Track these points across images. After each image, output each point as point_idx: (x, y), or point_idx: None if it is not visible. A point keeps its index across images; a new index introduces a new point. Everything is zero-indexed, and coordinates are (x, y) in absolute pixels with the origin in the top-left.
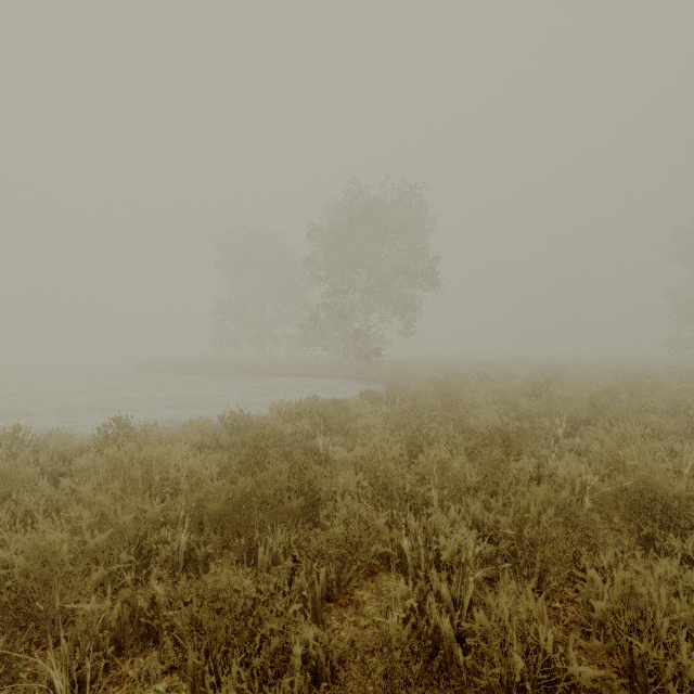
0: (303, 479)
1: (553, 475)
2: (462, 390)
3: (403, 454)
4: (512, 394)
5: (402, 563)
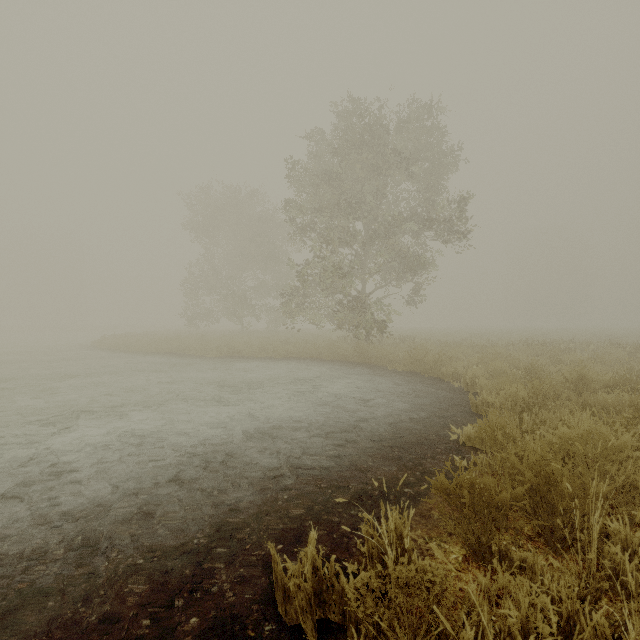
0: None
1: None
2: None
3: None
4: None
5: None
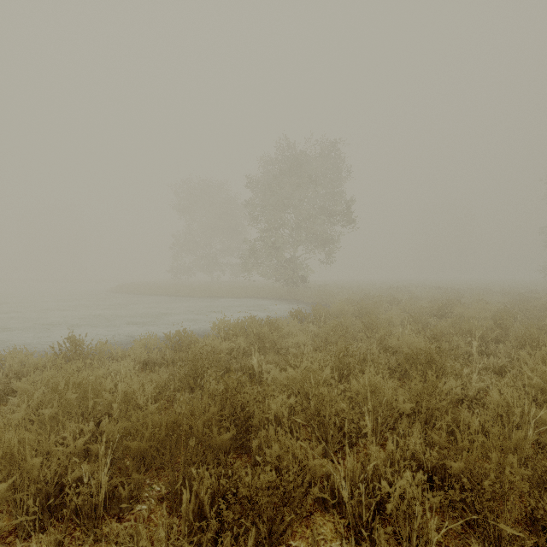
0: (235, 404)
1: (477, 396)
2: (378, 310)
3: (332, 374)
4: (420, 313)
5: (339, 503)
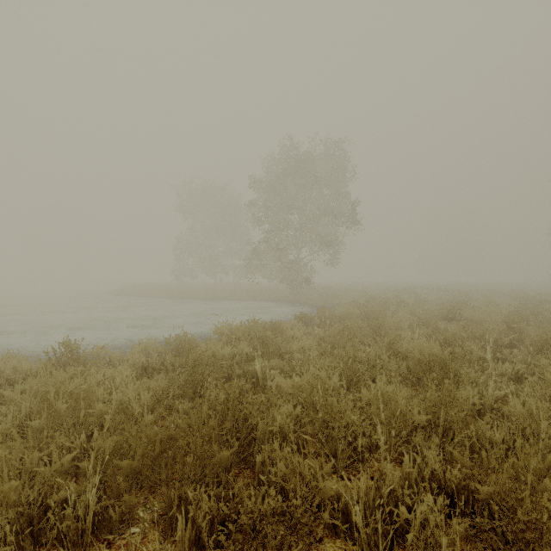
0: (237, 416)
1: (495, 405)
2: (385, 313)
3: (340, 381)
4: (428, 316)
5: (351, 527)
